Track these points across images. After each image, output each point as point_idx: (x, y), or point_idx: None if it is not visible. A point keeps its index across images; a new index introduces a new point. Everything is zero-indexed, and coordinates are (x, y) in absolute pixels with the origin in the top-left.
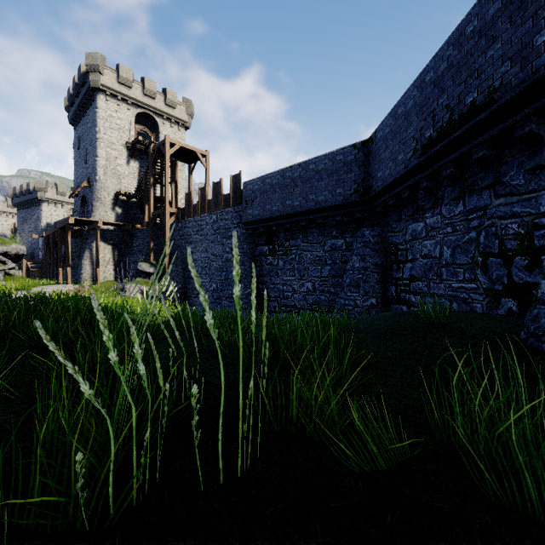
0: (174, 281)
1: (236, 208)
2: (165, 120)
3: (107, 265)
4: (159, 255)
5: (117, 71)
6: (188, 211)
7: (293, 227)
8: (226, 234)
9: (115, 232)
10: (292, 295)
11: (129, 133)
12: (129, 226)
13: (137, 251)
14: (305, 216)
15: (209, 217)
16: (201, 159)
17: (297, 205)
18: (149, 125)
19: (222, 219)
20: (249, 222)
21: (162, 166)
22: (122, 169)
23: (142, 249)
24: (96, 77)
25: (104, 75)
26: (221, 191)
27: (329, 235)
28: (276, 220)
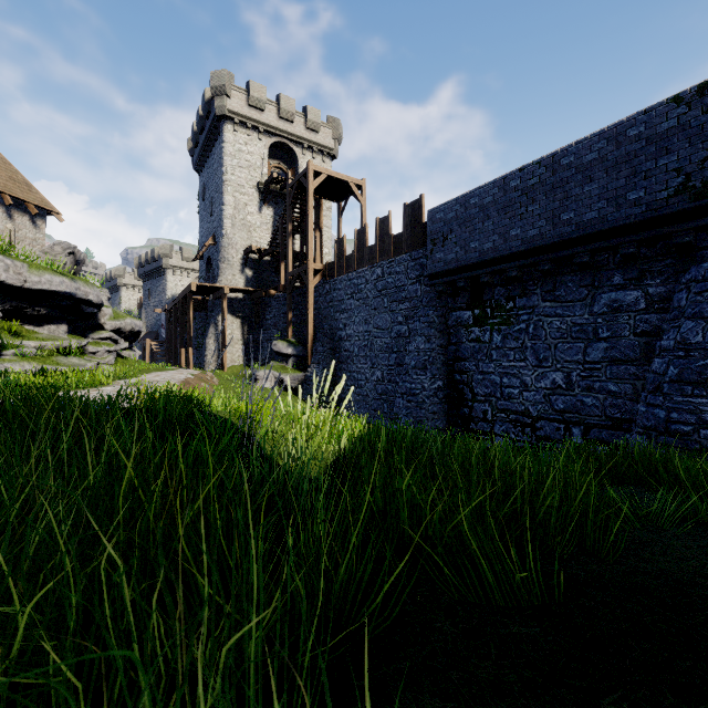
0: (319, 366)
1: (414, 253)
2: (306, 150)
3: (235, 344)
4: (299, 331)
5: (246, 92)
6: (339, 266)
7: (522, 276)
8: (398, 295)
9: (244, 302)
10: (520, 394)
11: (261, 171)
12: (262, 293)
13: (271, 325)
14: (551, 253)
15: (371, 272)
16: (355, 192)
17: (534, 235)
18: (285, 159)
19: (391, 273)
20: (439, 273)
21: (302, 208)
22: (252, 219)
23: (277, 322)
24: (222, 102)
25: (231, 98)
26: (390, 230)
27: (605, 284)
28: (489, 266)
